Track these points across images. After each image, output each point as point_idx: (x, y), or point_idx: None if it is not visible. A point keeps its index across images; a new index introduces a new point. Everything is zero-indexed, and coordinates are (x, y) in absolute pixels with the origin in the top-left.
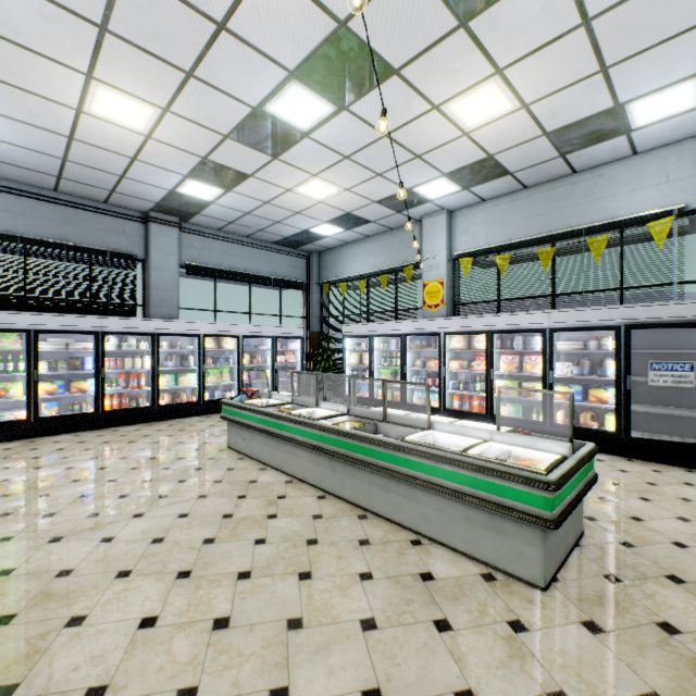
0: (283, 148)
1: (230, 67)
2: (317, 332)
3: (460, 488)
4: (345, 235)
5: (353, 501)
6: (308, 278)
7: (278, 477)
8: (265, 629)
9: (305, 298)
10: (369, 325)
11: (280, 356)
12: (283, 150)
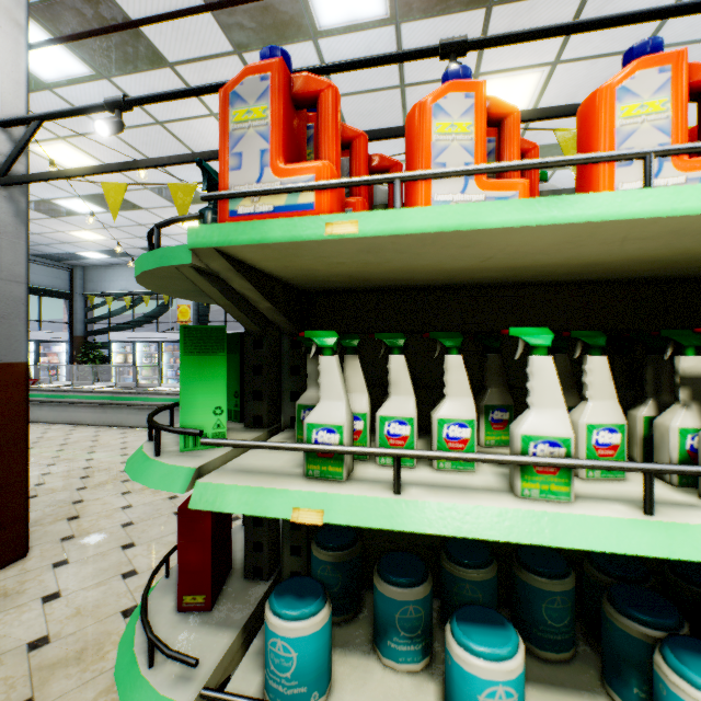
0: (62, 215)
1: (32, 186)
2: (81, 336)
3: (167, 403)
4: (112, 260)
5: (119, 425)
6: (71, 288)
7: (67, 426)
8: (82, 448)
9: (67, 305)
10: (133, 334)
11: (43, 357)
12: (62, 216)
